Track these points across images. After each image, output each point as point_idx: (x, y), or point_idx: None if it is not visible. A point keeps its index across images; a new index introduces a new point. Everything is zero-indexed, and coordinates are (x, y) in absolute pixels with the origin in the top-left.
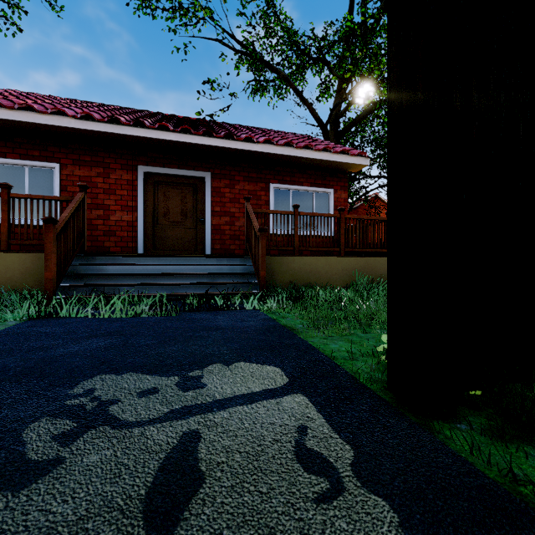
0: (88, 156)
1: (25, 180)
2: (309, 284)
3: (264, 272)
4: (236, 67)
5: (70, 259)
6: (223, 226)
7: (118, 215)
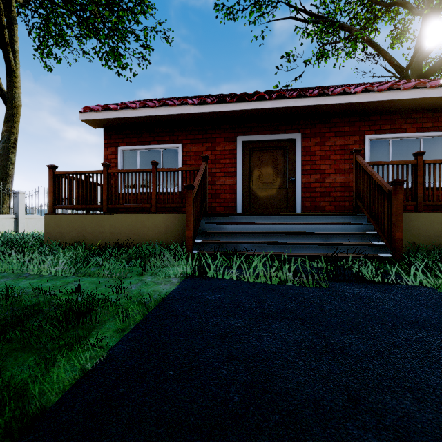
0: (200, 135)
1: (161, 160)
2: (439, 246)
3: (400, 233)
4: (310, 35)
5: (199, 219)
6: (313, 184)
7: (221, 180)
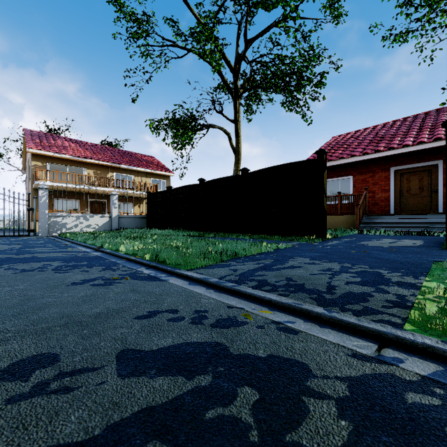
0: (364, 169)
1: (339, 186)
2: None
3: None
4: None
5: (362, 217)
6: None
7: (379, 194)
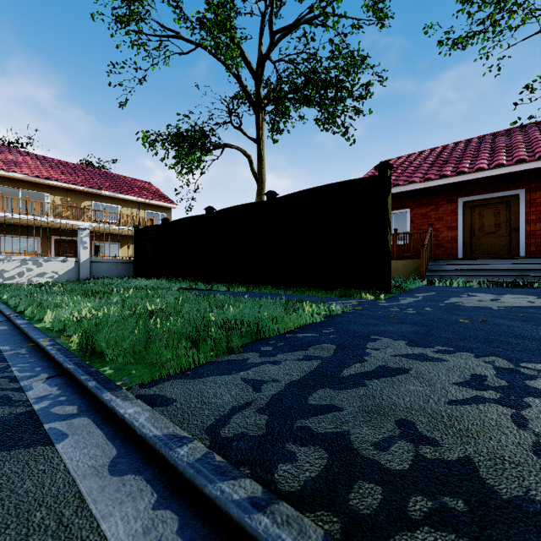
0: (425, 200)
1: (392, 221)
2: None
3: None
4: None
5: (427, 262)
6: (538, 231)
7: (444, 233)
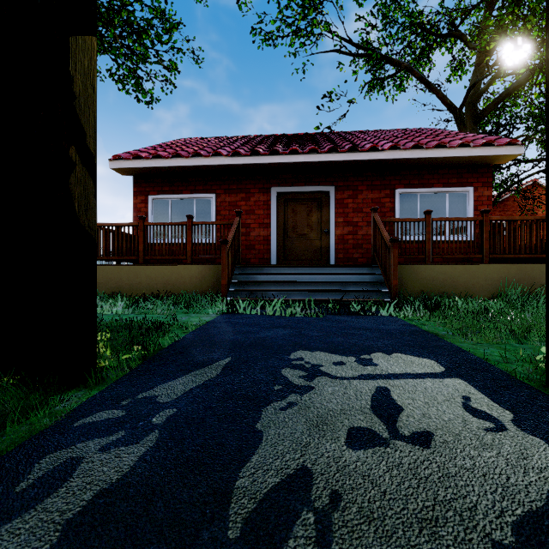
0: (234, 185)
1: (193, 209)
2: (444, 294)
3: (396, 281)
4: (354, 72)
5: (233, 270)
6: (346, 236)
7: (256, 231)
